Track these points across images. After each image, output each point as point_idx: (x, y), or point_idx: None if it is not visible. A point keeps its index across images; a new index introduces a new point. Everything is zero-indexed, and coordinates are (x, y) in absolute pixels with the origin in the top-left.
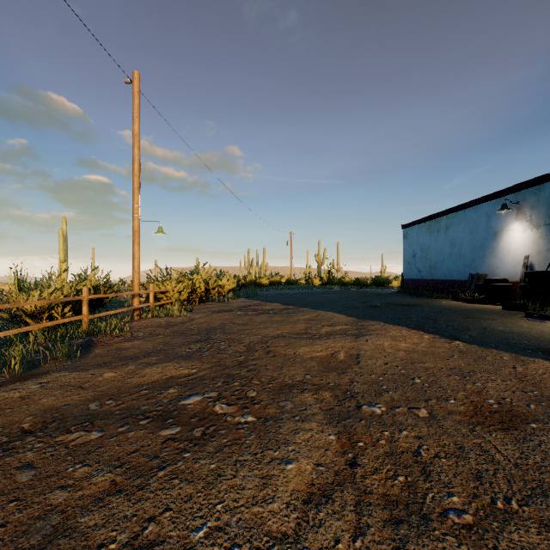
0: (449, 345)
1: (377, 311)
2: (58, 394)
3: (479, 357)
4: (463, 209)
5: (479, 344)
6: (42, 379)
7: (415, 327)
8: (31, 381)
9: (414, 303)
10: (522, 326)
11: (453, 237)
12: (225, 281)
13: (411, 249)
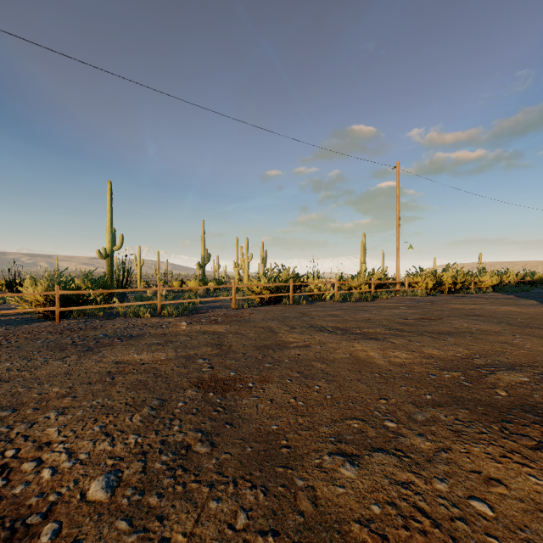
0: None
1: None
2: (364, 305)
3: None
4: None
5: None
6: (360, 303)
7: None
8: (358, 303)
9: None
10: None
11: None
12: (487, 277)
13: None
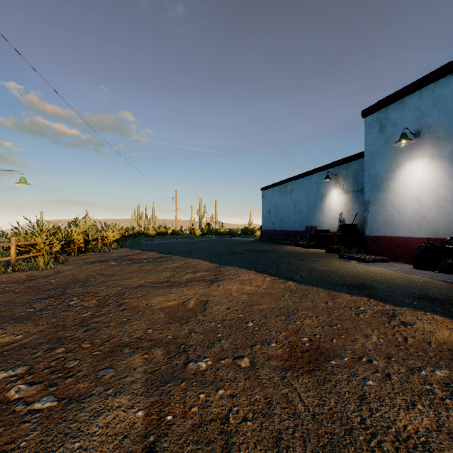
0: (284, 285)
1: (237, 257)
2: None
3: (303, 295)
4: (302, 177)
5: (306, 282)
6: None
7: (262, 271)
8: None
9: (267, 249)
10: (336, 266)
11: (295, 198)
12: (110, 232)
13: (267, 207)
